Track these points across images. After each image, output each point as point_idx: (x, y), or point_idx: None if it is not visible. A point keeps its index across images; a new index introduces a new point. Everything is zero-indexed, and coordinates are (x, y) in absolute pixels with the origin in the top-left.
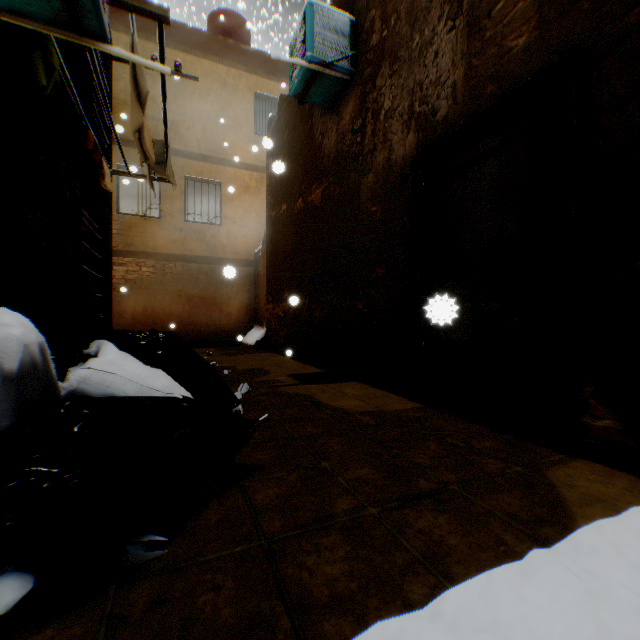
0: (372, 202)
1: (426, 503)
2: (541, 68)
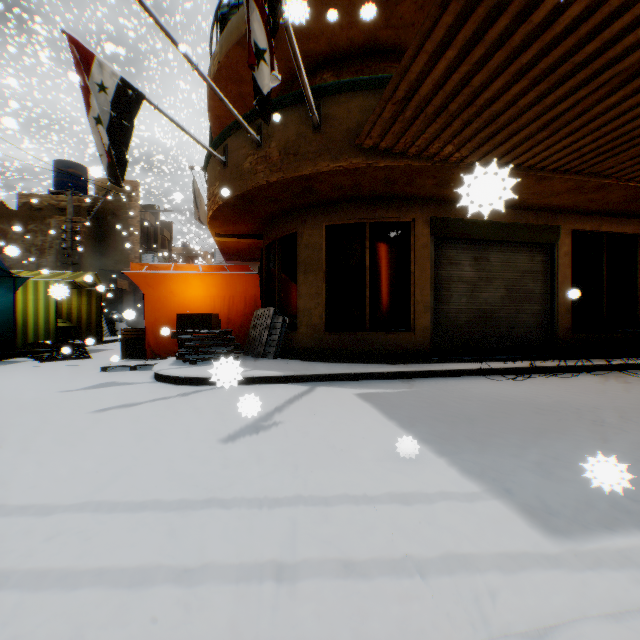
0: None
1: None
2: None
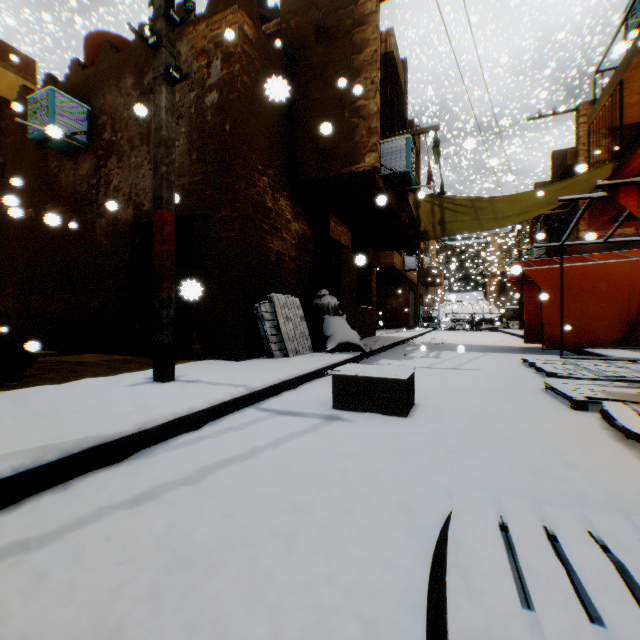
0: (106, 237)
1: (124, 370)
2: (183, 213)
